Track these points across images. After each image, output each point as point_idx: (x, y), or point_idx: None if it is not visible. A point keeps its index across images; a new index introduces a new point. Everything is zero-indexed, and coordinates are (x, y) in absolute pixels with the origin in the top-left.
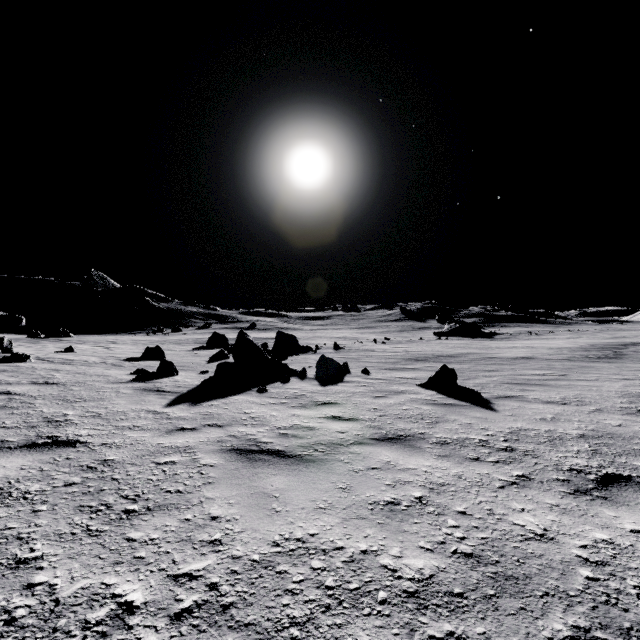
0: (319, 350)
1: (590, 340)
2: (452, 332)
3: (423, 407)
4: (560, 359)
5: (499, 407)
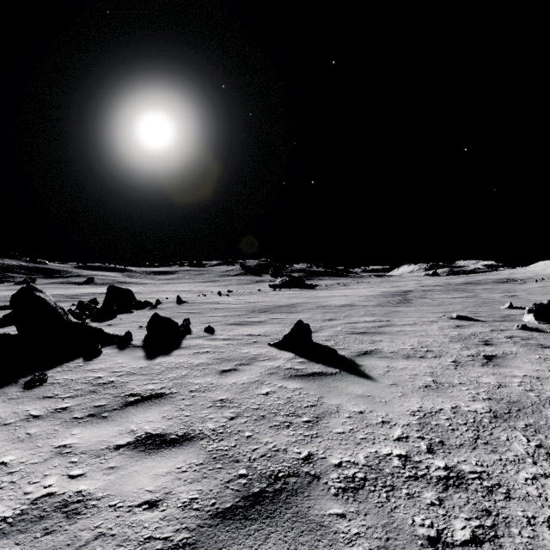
0: (160, 305)
1: (381, 289)
2: (284, 284)
3: (289, 385)
4: (373, 305)
5: (372, 371)
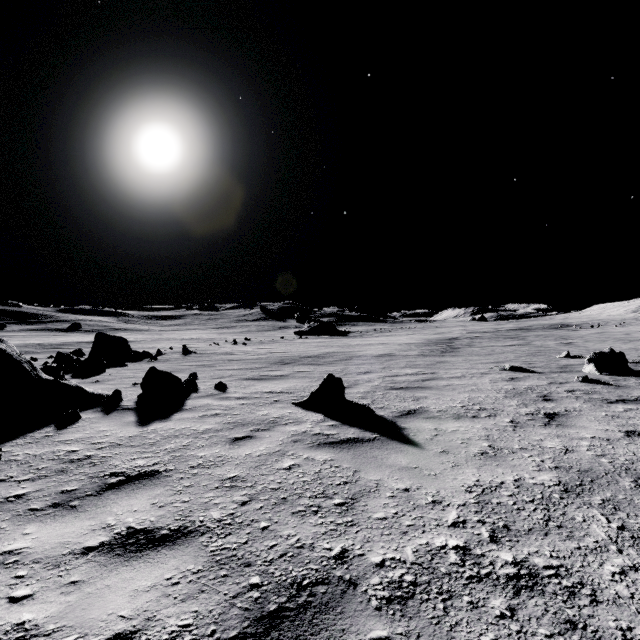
0: (161, 356)
1: (423, 336)
2: (312, 331)
3: (317, 456)
4: (415, 355)
5: (417, 436)
